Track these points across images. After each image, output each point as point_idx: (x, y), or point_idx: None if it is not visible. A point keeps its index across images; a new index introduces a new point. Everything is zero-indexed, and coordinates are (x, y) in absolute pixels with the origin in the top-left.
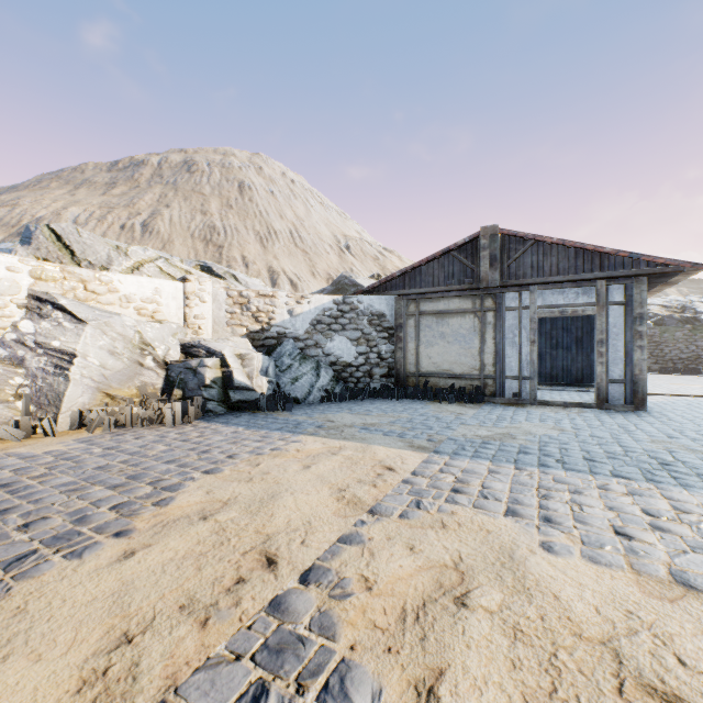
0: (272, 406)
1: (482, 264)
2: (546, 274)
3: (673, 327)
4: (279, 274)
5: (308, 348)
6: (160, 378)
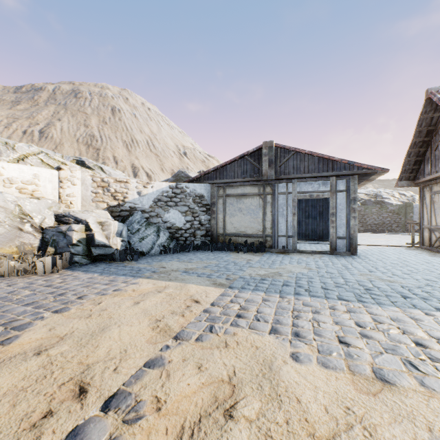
0: (124, 258)
1: (264, 165)
2: (302, 172)
3: (371, 206)
4: (139, 169)
5: (151, 218)
6: (37, 239)
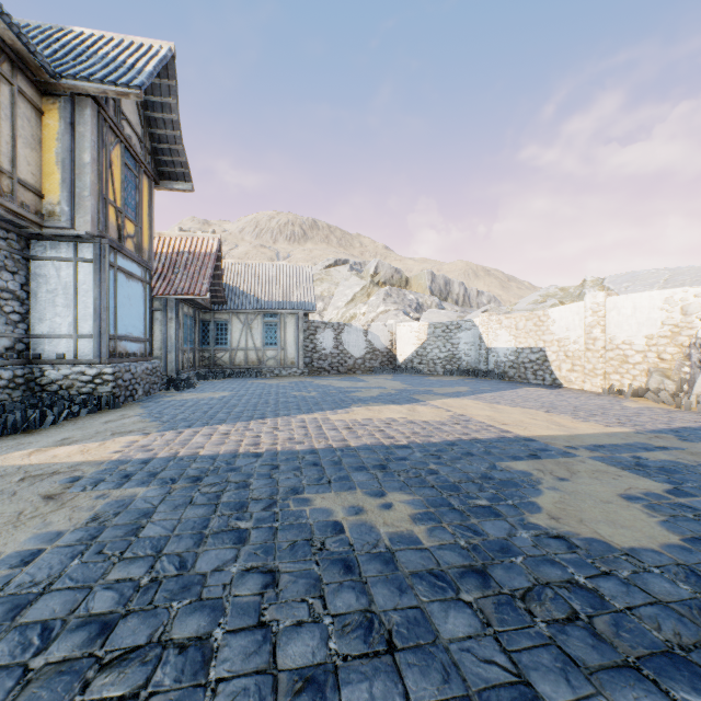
0: None
1: None
2: None
3: None
4: None
5: None
6: None
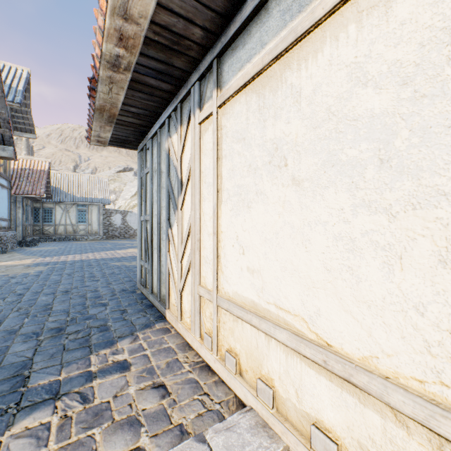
0: None
1: None
2: None
3: None
4: None
5: None
6: None
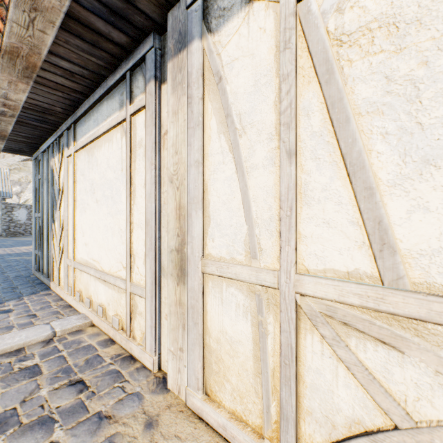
0: None
1: None
2: None
3: None
4: None
5: None
6: None
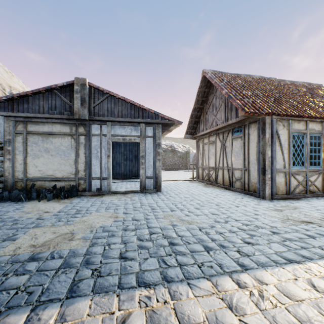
0: None
1: (76, 102)
2: (116, 116)
3: (169, 153)
4: None
5: None
6: None
